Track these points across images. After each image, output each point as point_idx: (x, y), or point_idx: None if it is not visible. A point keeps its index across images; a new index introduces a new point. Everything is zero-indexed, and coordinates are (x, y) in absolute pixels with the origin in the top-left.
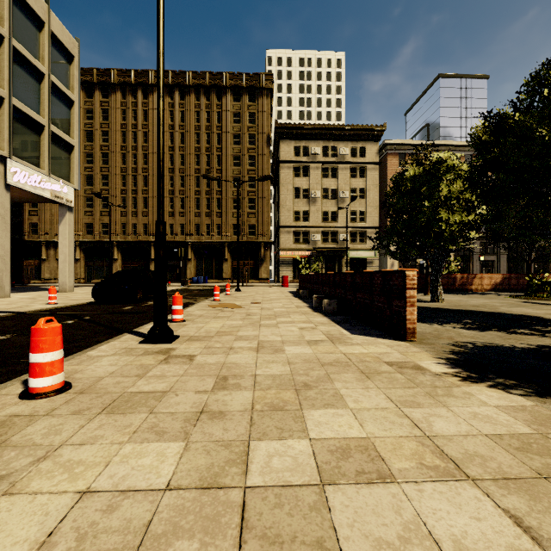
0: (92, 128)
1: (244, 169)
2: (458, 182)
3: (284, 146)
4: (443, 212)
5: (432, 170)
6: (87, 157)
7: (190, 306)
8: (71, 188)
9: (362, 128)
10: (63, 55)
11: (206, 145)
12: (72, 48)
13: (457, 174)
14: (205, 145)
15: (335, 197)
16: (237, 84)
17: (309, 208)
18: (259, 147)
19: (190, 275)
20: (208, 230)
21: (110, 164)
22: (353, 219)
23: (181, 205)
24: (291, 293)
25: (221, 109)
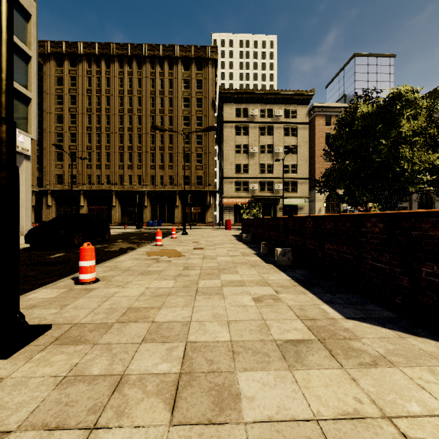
0: (62, 93)
1: (192, 128)
2: (422, 117)
3: (227, 109)
4: (407, 148)
5: (387, 107)
6: (58, 118)
7: (125, 254)
8: (27, 138)
9: (294, 93)
10: (19, 12)
11: (160, 108)
12: (29, 7)
13: (421, 107)
14: (159, 107)
15: (270, 152)
16: (186, 55)
17: (248, 162)
18: (205, 109)
19: (146, 219)
20: (162, 180)
21: (77, 123)
22: (286, 171)
23: (138, 159)
24: (234, 236)
25: (173, 77)
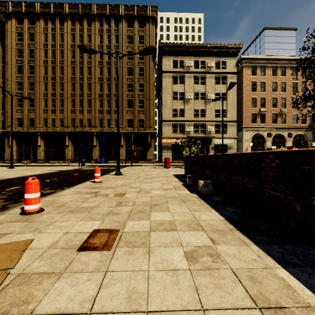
0: (22, 47)
1: (135, 77)
2: None
3: (165, 60)
4: None
5: None
6: (18, 69)
7: None
8: None
9: (224, 46)
10: None
11: (107, 60)
12: None
13: None
14: (106, 59)
15: (203, 99)
16: (130, 14)
17: (184, 107)
18: (147, 61)
19: (95, 157)
20: (109, 123)
21: (35, 74)
22: (217, 115)
23: (88, 105)
24: (177, 177)
25: (118, 33)
